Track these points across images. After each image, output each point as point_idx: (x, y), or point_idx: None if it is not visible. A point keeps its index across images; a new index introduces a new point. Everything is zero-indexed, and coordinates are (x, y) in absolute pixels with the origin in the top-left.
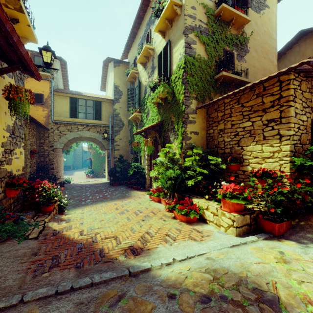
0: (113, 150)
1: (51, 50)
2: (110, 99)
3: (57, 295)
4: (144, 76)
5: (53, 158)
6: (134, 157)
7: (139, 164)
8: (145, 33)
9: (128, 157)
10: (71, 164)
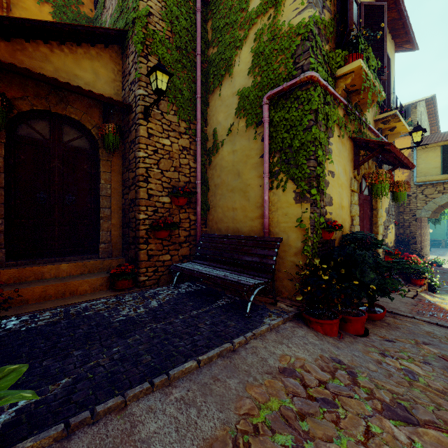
0: None
1: (421, 129)
2: None
3: (437, 325)
4: None
5: (415, 230)
6: None
7: None
8: None
9: None
10: (441, 237)
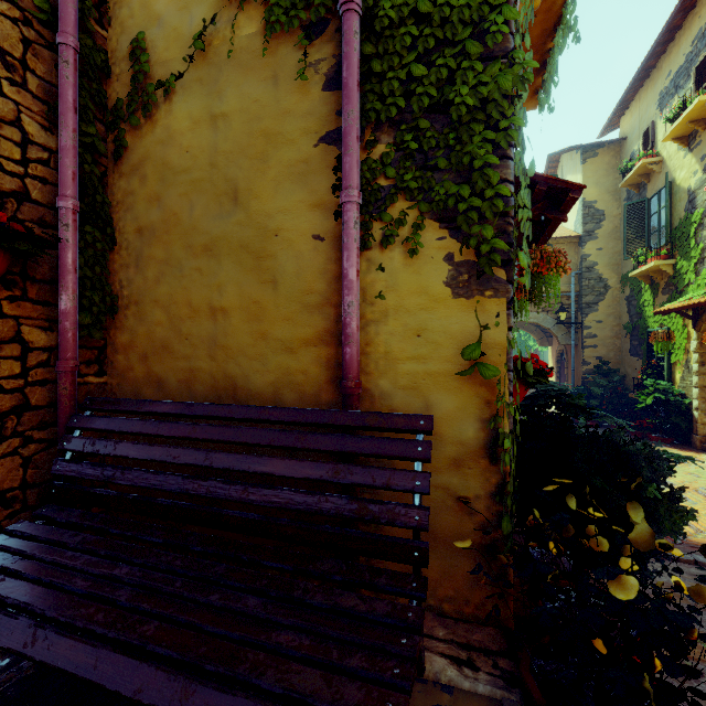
0: (578, 347)
1: None
2: (572, 236)
3: None
4: (685, 166)
5: None
6: (644, 365)
7: (668, 383)
8: (689, 60)
9: (622, 363)
10: None
